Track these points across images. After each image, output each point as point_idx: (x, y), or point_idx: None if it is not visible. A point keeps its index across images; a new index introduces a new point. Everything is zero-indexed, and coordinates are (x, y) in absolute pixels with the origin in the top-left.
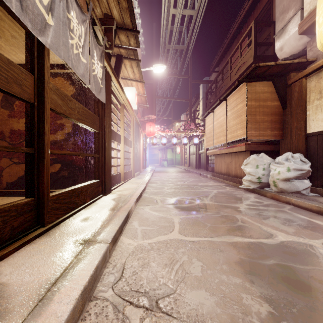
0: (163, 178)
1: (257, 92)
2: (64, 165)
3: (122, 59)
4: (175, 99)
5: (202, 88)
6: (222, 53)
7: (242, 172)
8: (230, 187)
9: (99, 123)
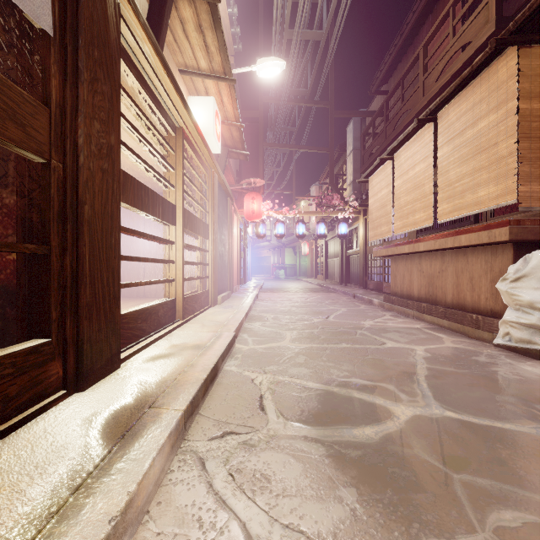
0: (278, 307)
1: None
2: None
3: None
4: (303, 148)
5: (351, 130)
6: (399, 49)
7: (482, 298)
8: (450, 336)
9: (49, 129)
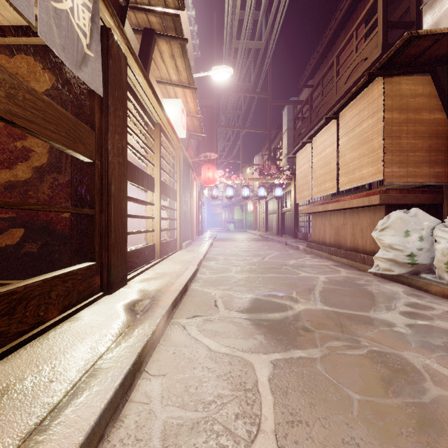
0: (228, 251)
1: (402, 94)
2: (29, 231)
3: (154, 37)
4: (247, 129)
5: (286, 113)
6: (321, 55)
7: (368, 243)
8: (346, 270)
9: (94, 143)
